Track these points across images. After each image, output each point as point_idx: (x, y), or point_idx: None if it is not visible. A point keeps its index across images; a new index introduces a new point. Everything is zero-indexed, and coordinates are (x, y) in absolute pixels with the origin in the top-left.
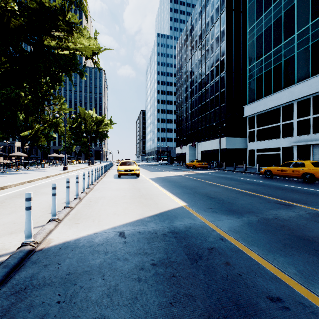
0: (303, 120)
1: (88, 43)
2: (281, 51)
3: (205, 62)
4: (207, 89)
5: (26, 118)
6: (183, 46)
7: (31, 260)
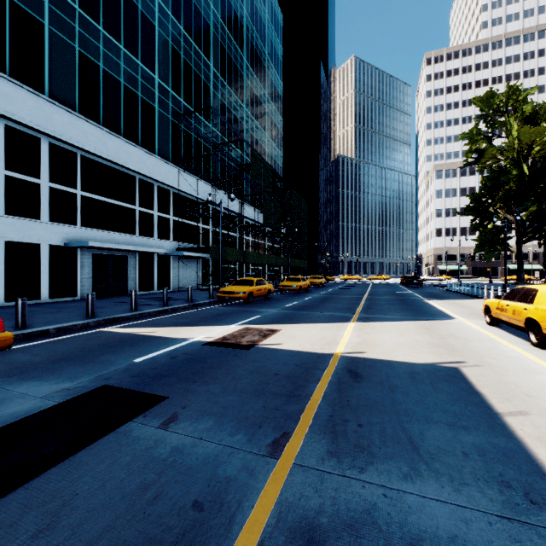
0: (64, 192)
1: None
2: None
3: None
4: None
5: None
6: None
7: (479, 299)
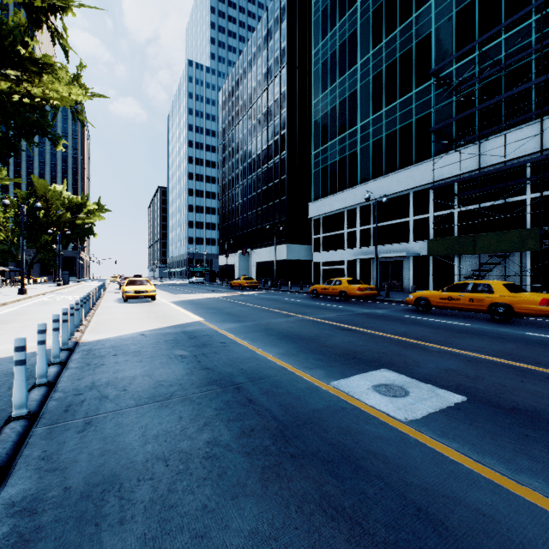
0: (365, 229)
1: (68, 92)
2: (346, 142)
3: (261, 131)
4: (263, 171)
5: None
6: (230, 95)
7: (81, 345)
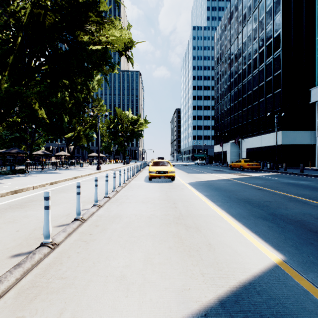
0: None
1: (120, 34)
2: None
3: (251, 44)
4: (254, 75)
5: (70, 121)
6: (222, 32)
7: None
